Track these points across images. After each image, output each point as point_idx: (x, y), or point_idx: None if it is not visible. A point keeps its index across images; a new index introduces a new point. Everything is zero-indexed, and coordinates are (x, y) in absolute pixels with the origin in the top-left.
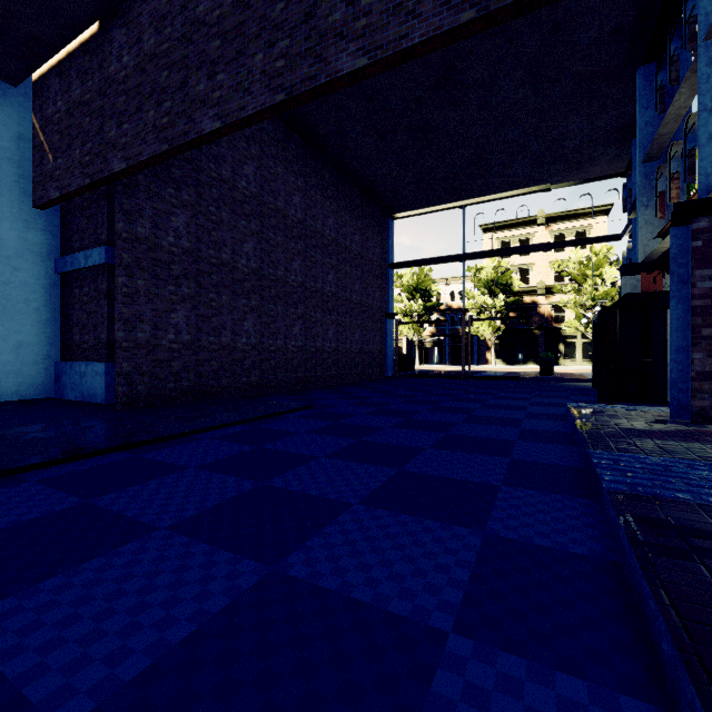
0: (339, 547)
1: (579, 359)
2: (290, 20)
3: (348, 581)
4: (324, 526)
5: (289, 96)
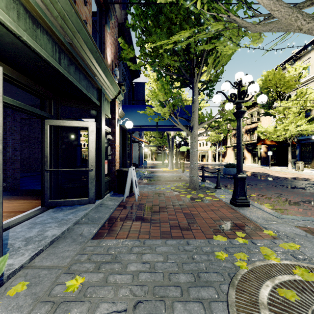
0: None
1: (148, 159)
2: None
3: None
4: None
5: None
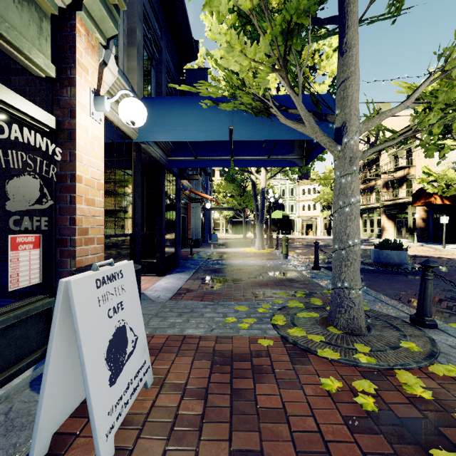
0: (4, 279)
1: (221, 231)
2: (5, 121)
3: (2, 282)
4: (3, 278)
5: (4, 147)
